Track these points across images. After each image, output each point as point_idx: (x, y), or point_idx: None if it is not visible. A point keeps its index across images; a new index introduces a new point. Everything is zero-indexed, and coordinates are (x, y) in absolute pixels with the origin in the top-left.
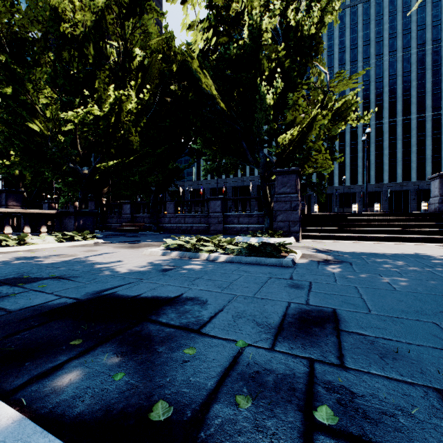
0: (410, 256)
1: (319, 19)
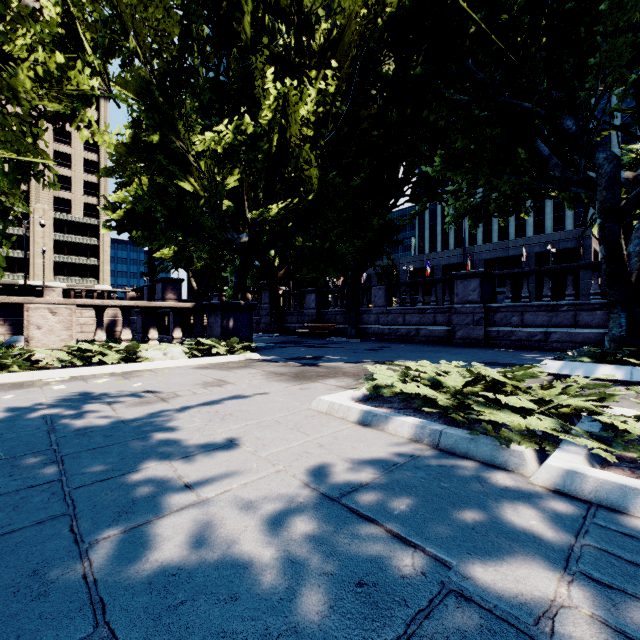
0: None
1: None
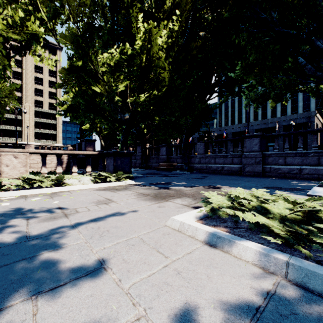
0: None
1: None
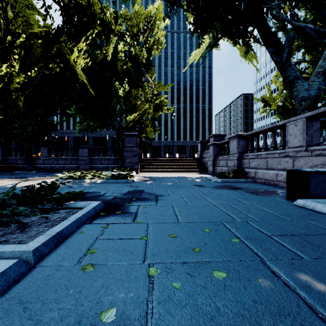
0: (180, 177)
1: (149, 53)
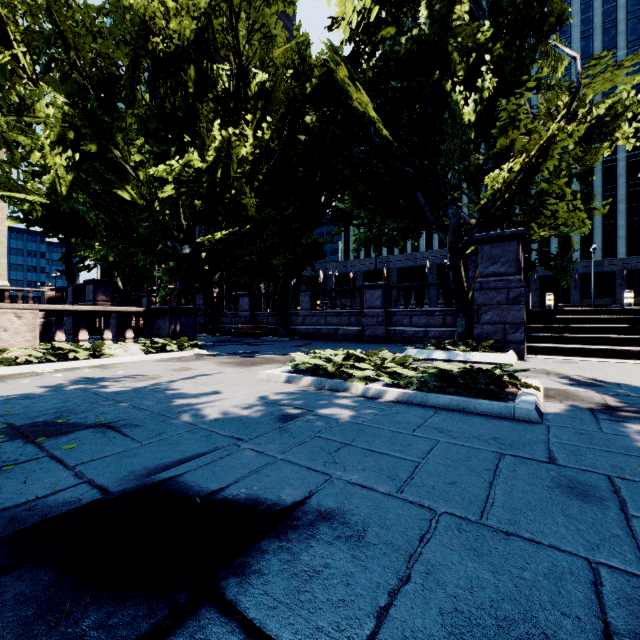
0: None
1: None
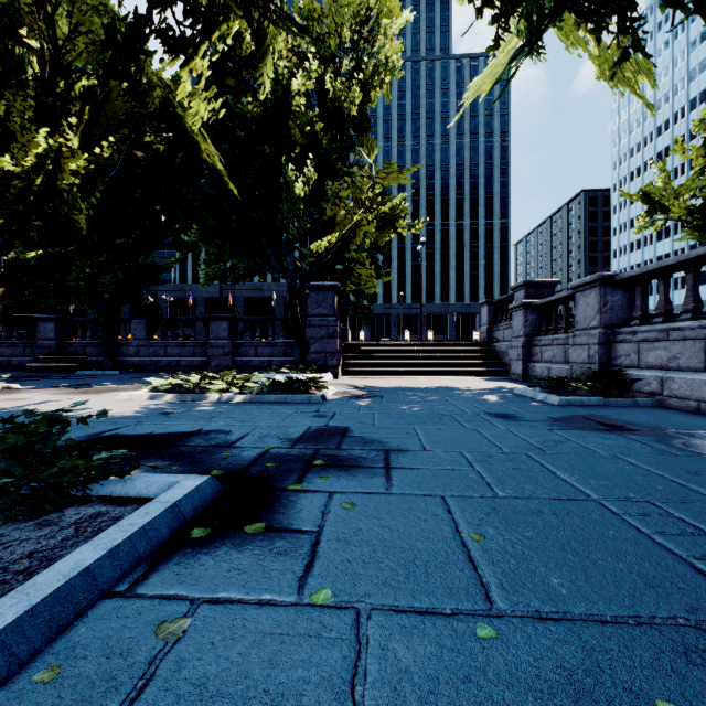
0: (443, 389)
1: (363, 94)
